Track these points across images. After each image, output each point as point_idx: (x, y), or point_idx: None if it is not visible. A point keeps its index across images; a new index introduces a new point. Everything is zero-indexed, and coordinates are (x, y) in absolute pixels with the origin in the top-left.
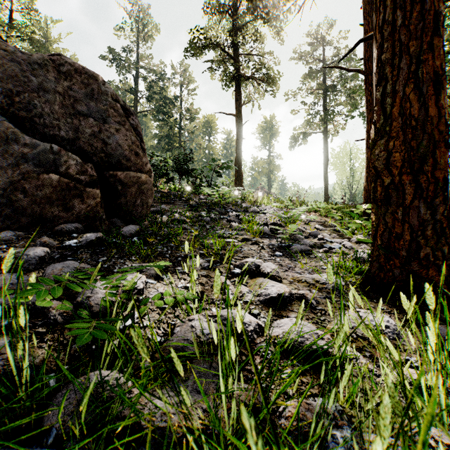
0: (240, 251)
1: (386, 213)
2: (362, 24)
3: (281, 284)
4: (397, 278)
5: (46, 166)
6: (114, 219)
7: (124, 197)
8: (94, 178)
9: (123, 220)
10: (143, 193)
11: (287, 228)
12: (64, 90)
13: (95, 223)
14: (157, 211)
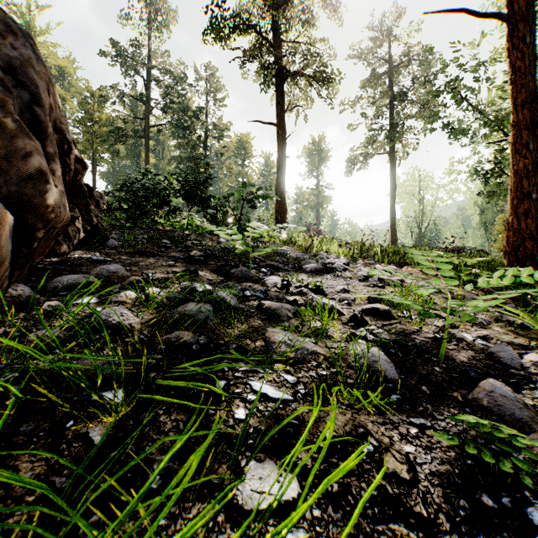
0: None
1: None
2: None
3: None
4: None
5: None
6: None
7: None
8: None
9: None
10: None
11: (408, 324)
12: None
13: None
14: (78, 283)
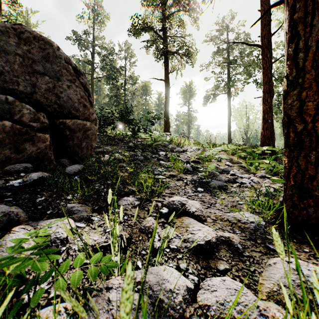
0: (168, 187)
1: (298, 156)
2: (259, 10)
3: (207, 227)
4: (311, 216)
5: (2, 115)
6: (63, 159)
7: (71, 140)
8: (45, 124)
9: (70, 160)
10: (88, 137)
11: (204, 165)
12: (24, 53)
13: (44, 163)
14: (101, 151)
